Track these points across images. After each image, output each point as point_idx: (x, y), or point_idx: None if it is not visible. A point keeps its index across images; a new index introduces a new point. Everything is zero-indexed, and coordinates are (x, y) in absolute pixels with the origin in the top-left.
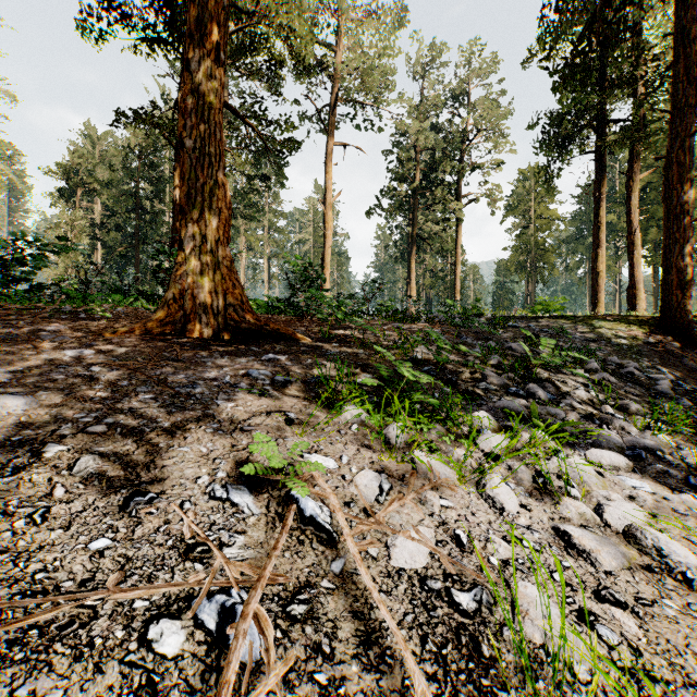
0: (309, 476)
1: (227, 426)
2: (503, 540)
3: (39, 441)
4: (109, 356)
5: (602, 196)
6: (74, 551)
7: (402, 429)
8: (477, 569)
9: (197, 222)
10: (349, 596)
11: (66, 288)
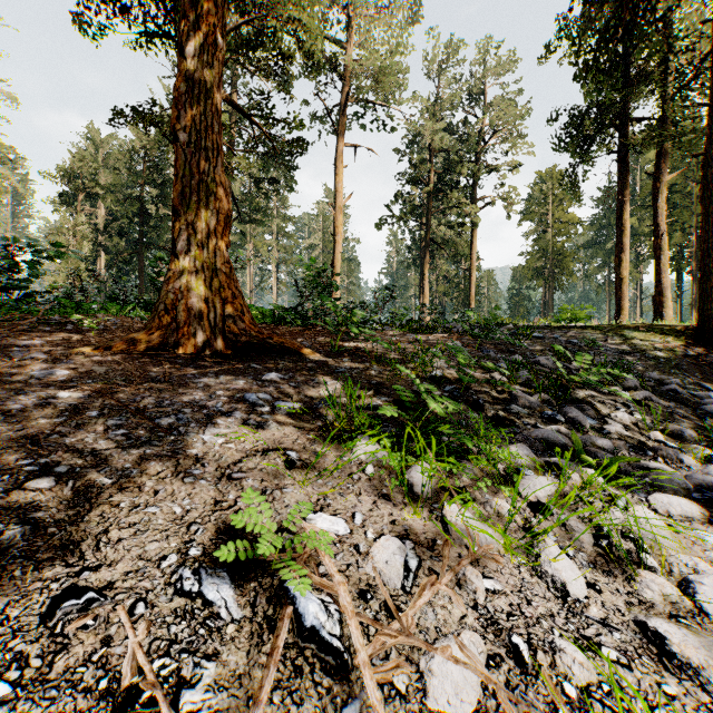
0: (312, 551)
1: (211, 472)
2: (575, 647)
3: None
4: (84, 378)
5: (626, 198)
6: None
7: (429, 476)
8: (550, 707)
9: (192, 224)
10: None
11: (61, 296)
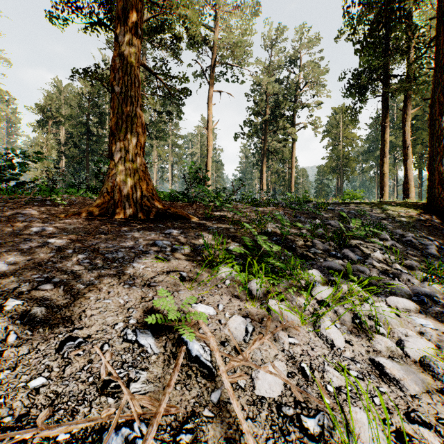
0: (195, 322)
1: (138, 282)
2: (335, 370)
3: (4, 297)
4: (62, 231)
5: (387, 124)
6: (16, 389)
7: (260, 285)
8: (318, 395)
9: (123, 141)
10: (224, 423)
11: (40, 184)
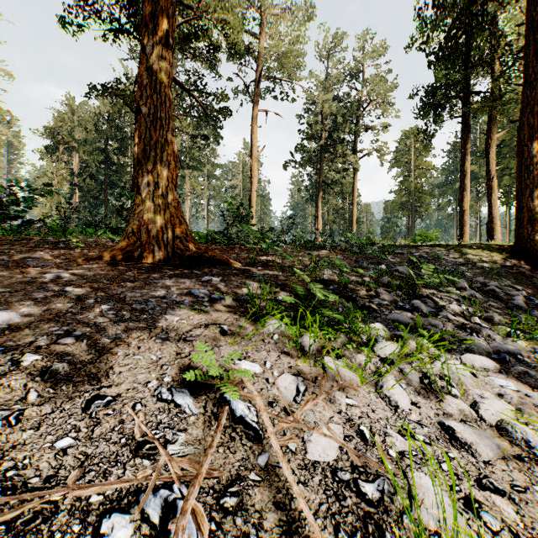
0: (239, 380)
1: (173, 337)
2: (399, 434)
3: (19, 351)
4: (80, 279)
5: (467, 151)
6: (42, 450)
7: (314, 339)
8: (379, 460)
9: (151, 172)
10: (272, 487)
11: (50, 223)
